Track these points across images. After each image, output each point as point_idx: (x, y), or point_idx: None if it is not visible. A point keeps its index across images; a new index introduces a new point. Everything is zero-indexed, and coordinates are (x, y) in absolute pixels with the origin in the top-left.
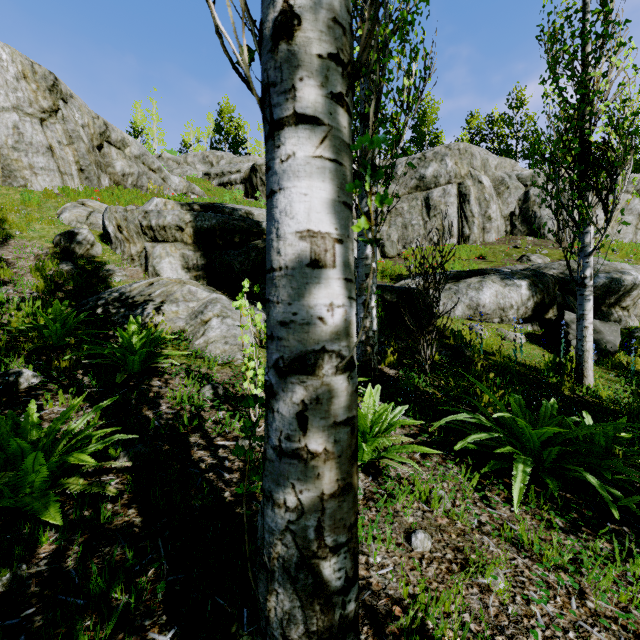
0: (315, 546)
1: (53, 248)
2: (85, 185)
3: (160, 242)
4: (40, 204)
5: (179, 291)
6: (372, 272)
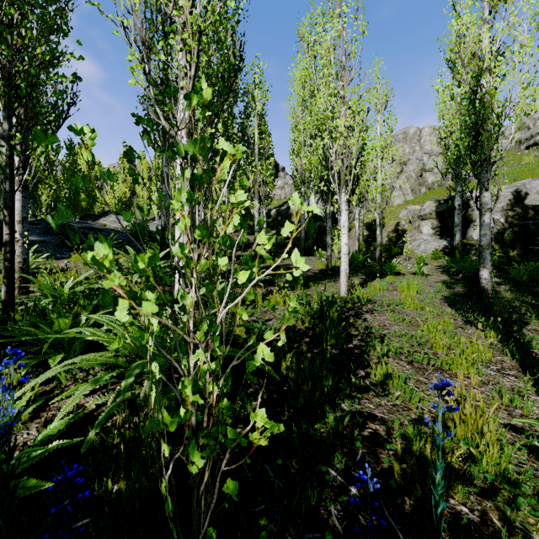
0: (377, 250)
1: (393, 228)
2: (414, 196)
3: (424, 220)
4: (395, 211)
5: (417, 237)
6: (457, 225)
